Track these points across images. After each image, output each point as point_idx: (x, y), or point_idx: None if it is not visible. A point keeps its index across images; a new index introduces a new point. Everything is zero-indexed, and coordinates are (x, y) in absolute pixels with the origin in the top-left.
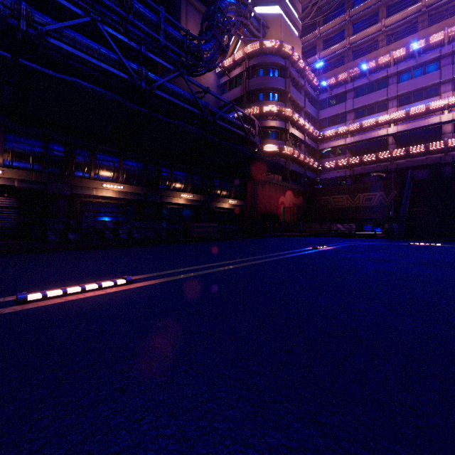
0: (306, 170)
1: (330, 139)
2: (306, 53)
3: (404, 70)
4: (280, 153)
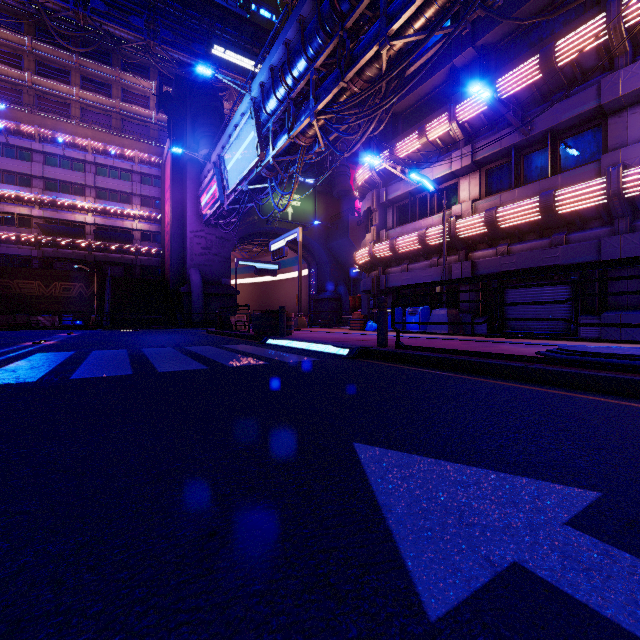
0: None
1: (6, 201)
2: None
3: (103, 164)
4: None
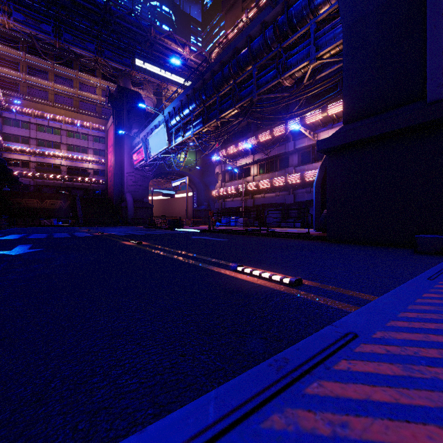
0: None
1: (15, 152)
2: None
3: (71, 130)
4: None
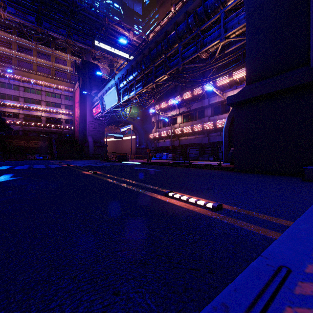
0: None
1: (8, 107)
2: None
3: (49, 91)
4: None
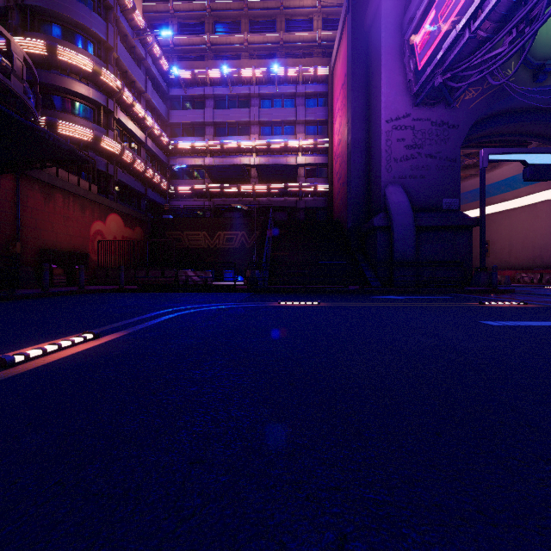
0: (148, 188)
1: (185, 154)
2: (155, 28)
3: (266, 95)
4: (96, 147)
